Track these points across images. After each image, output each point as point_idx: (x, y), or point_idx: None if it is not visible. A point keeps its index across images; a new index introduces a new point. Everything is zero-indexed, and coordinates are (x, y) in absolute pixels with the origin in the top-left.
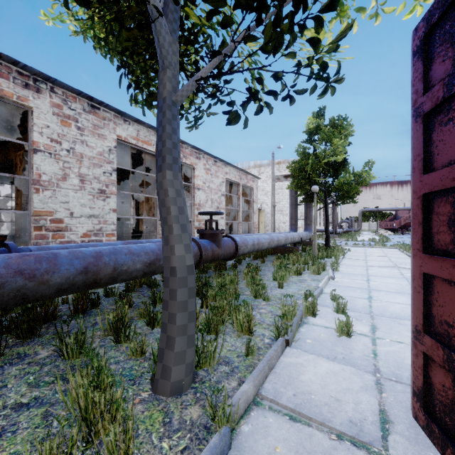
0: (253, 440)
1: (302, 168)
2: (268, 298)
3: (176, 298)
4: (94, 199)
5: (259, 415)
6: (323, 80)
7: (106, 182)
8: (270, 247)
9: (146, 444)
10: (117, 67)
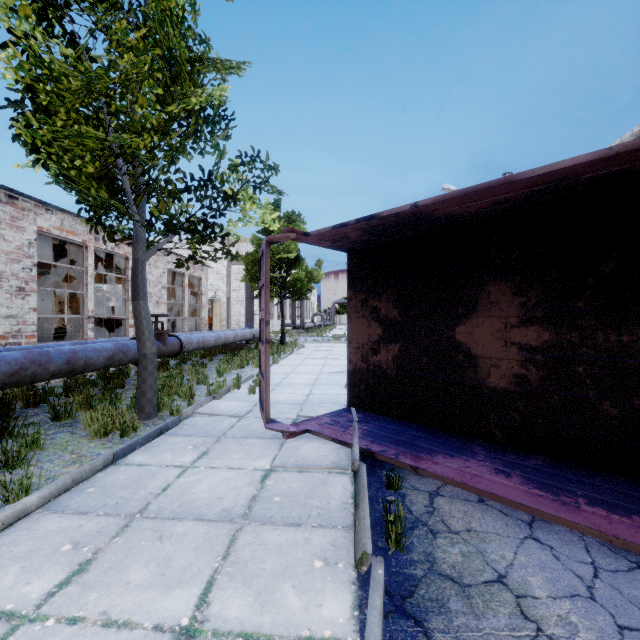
0: (190, 422)
1: (255, 262)
2: (208, 383)
3: (148, 370)
4: (12, 298)
5: (194, 418)
6: (231, 255)
7: (26, 278)
8: (217, 345)
9: (139, 429)
10: (77, 201)
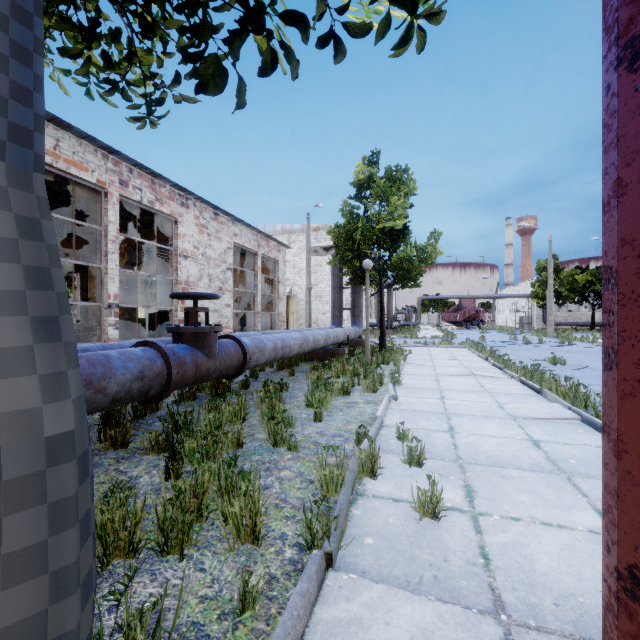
0: None
1: (349, 234)
2: (296, 445)
3: None
4: None
5: None
6: (405, 8)
7: None
8: (303, 352)
9: None
10: None
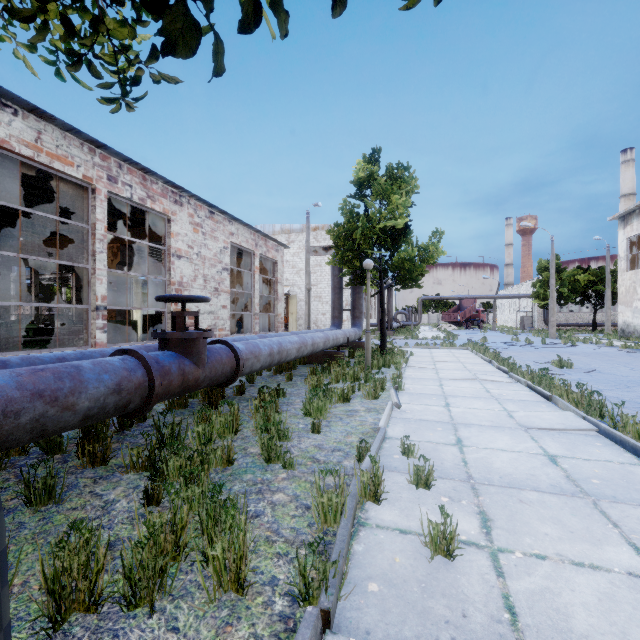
0: None
1: (349, 233)
2: (291, 462)
3: None
4: None
5: None
6: None
7: None
8: (301, 356)
9: None
10: None
